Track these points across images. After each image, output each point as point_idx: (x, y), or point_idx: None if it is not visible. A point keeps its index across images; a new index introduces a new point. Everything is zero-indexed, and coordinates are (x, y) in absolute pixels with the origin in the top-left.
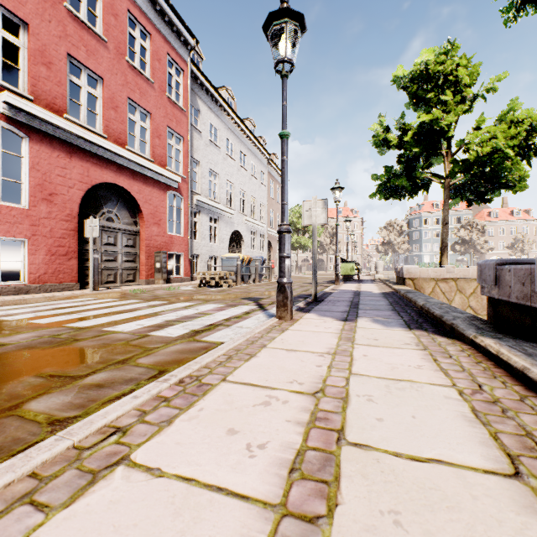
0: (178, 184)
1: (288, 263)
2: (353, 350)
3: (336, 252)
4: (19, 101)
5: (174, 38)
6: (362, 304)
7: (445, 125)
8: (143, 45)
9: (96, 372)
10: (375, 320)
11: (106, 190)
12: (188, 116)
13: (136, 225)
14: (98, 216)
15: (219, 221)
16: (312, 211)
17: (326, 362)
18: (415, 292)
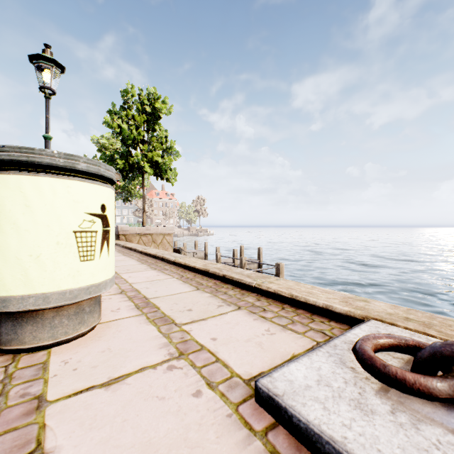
0: None
1: None
2: None
3: None
4: None
5: None
6: None
7: None
8: None
9: None
10: None
11: None
12: None
13: None
14: None
15: None
16: None
17: None
18: None
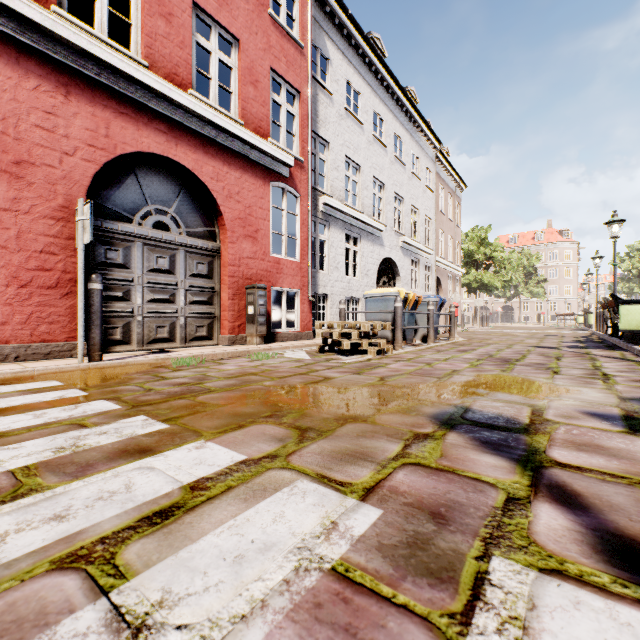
0: (289, 171)
1: None
2: None
3: None
4: None
5: None
6: None
7: None
8: None
9: None
10: None
11: (155, 171)
12: (308, 57)
13: (214, 239)
14: (136, 217)
15: (361, 241)
16: None
17: None
18: None
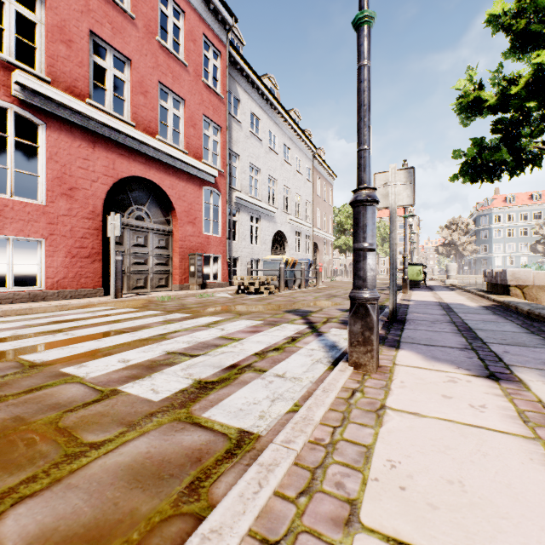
0: (215, 178)
1: (371, 262)
2: None
3: (404, 251)
4: (32, 82)
5: (211, 16)
6: (479, 331)
7: None
8: (176, 25)
9: None
10: None
11: (136, 185)
12: (226, 103)
13: (169, 224)
14: (126, 213)
15: (261, 220)
16: (389, 187)
17: None
18: None
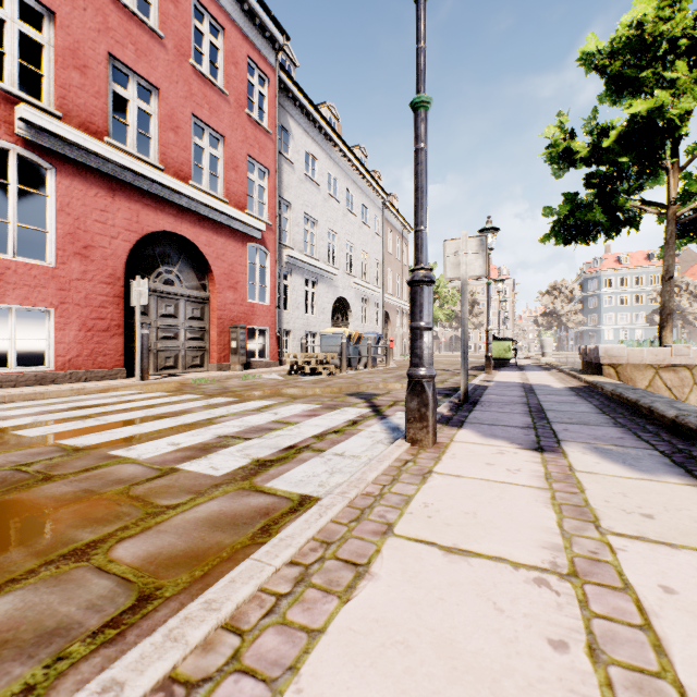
0: (261, 233)
1: (428, 341)
2: (618, 559)
3: (488, 324)
4: (41, 118)
5: (257, 33)
6: (550, 411)
7: (674, 117)
8: (213, 44)
9: (2, 589)
10: (600, 449)
11: (164, 241)
12: (275, 140)
13: (204, 289)
14: (152, 277)
15: (318, 284)
16: (460, 256)
17: (571, 619)
18: (633, 388)
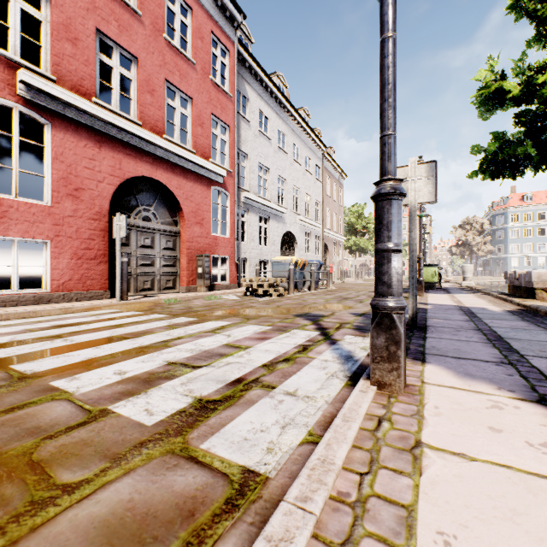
0: (223, 178)
1: (398, 265)
2: None
3: (419, 252)
4: (37, 81)
5: (219, 13)
6: (511, 340)
7: None
8: (183, 22)
9: None
10: None
11: (143, 185)
12: (234, 102)
13: (176, 225)
14: (133, 214)
15: (269, 220)
16: (408, 183)
17: None
18: None
